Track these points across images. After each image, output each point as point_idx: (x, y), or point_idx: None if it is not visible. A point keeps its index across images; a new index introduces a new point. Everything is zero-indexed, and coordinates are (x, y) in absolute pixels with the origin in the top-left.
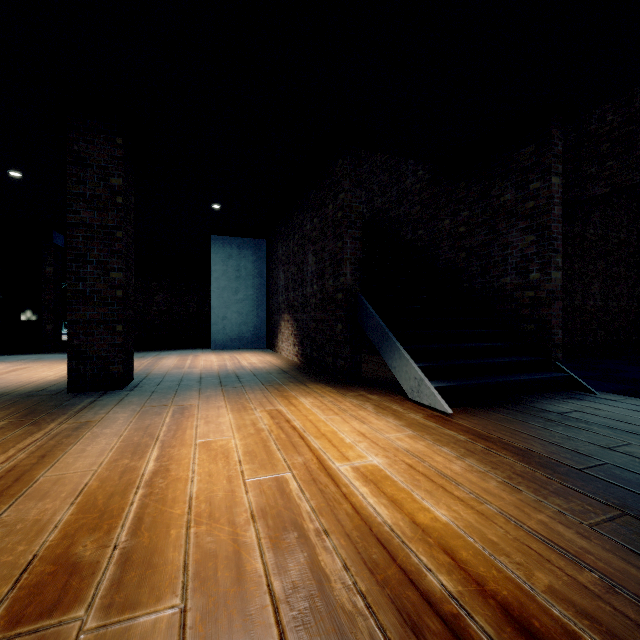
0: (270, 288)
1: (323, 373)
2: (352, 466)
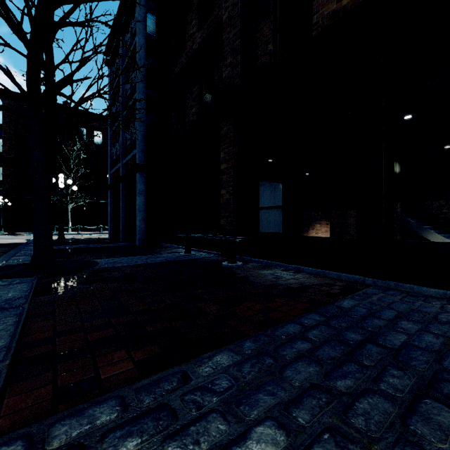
0: None
1: None
2: None
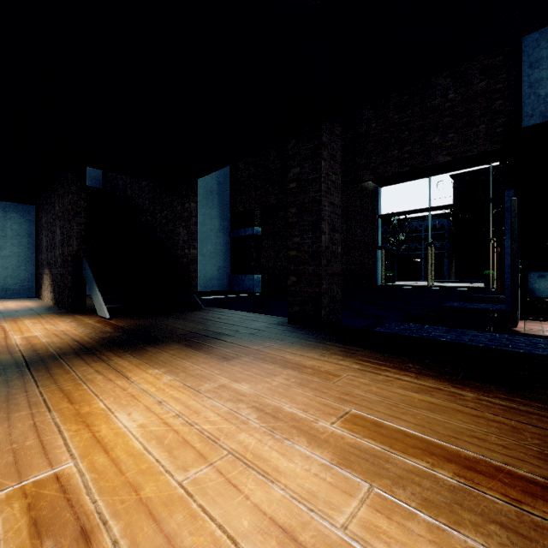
0: (38, 247)
1: (63, 309)
2: (22, 336)
